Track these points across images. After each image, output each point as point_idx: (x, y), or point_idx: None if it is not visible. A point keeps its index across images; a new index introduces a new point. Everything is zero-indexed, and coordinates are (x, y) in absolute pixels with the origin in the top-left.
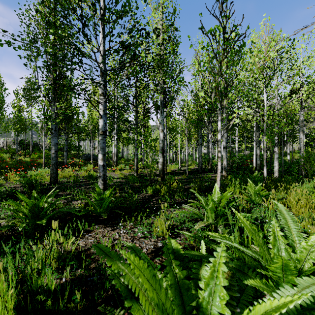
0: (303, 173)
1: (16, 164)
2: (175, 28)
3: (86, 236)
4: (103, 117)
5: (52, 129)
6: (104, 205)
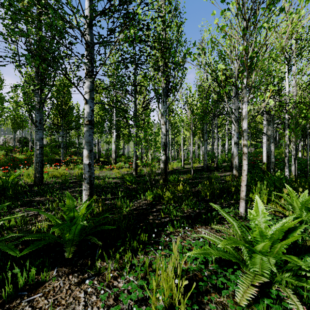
0: None
1: (10, 161)
2: None
3: (21, 305)
4: (88, 102)
5: (37, 121)
6: (73, 230)
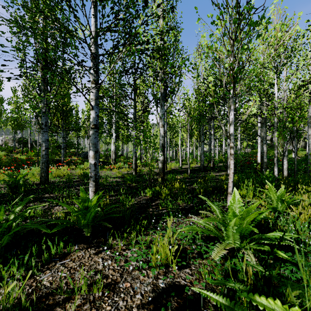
0: None
1: (11, 162)
2: None
3: (57, 266)
4: (94, 108)
5: (43, 124)
6: (88, 217)
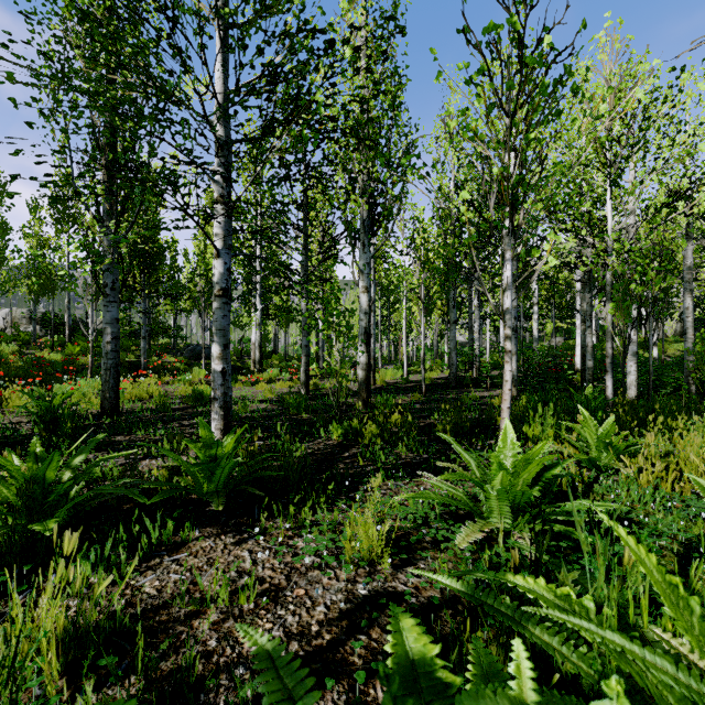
0: (692, 389)
1: (30, 367)
2: (400, 28)
3: (165, 564)
4: (222, 254)
5: (107, 285)
6: (218, 476)
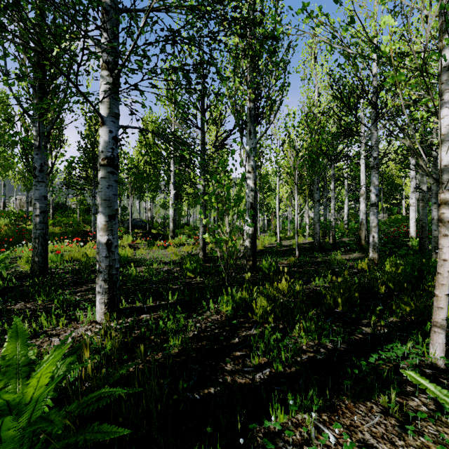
0: None
1: (15, 234)
2: None
3: None
4: (107, 122)
5: (35, 168)
6: None
